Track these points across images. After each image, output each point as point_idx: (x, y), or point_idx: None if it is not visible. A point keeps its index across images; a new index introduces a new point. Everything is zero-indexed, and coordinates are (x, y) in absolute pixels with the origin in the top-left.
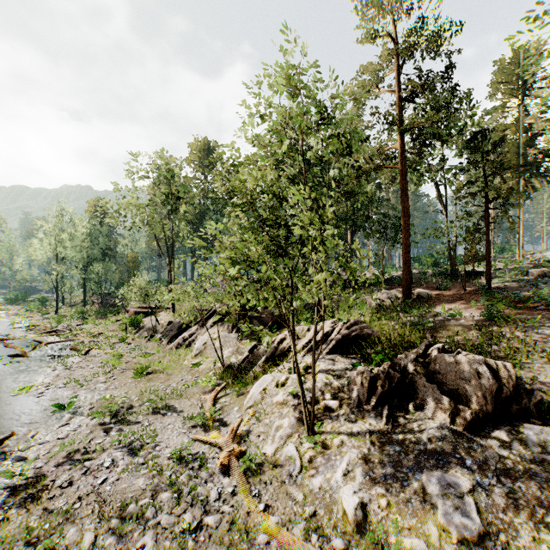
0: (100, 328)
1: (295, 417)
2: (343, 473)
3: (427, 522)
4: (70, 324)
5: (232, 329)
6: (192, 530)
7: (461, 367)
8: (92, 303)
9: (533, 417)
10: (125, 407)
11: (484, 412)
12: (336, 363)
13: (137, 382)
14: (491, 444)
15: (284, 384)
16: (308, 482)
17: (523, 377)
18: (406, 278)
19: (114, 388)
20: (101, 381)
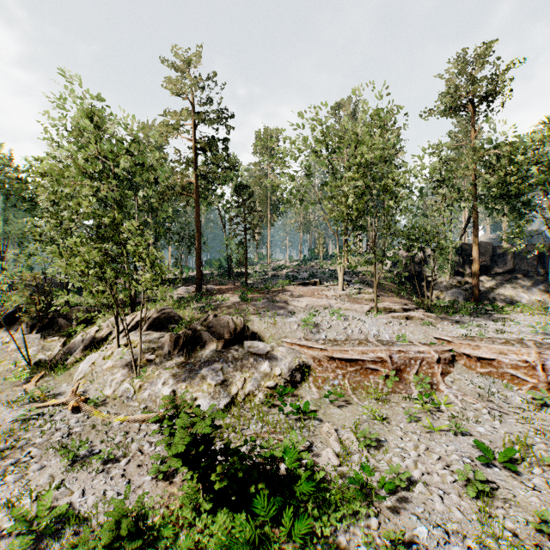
0: None
1: (125, 370)
2: (162, 384)
3: (203, 385)
4: None
5: (31, 330)
6: (65, 437)
7: (222, 321)
8: None
9: (249, 339)
10: None
11: (230, 339)
12: (151, 335)
13: None
14: (232, 351)
15: (110, 357)
16: (140, 396)
17: (250, 325)
18: (199, 277)
19: None
20: None
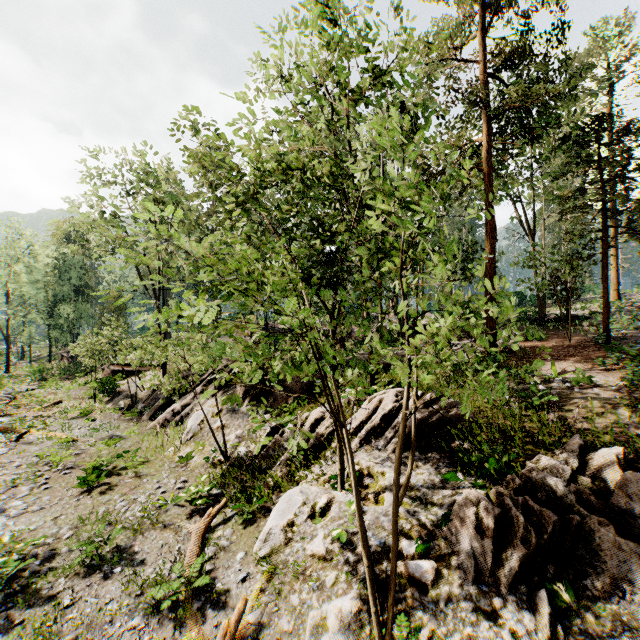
0: (60, 394)
1: (351, 602)
2: None
3: None
4: (20, 388)
5: (243, 399)
6: None
7: None
8: (61, 358)
9: None
10: (41, 557)
11: None
12: (413, 470)
13: (81, 495)
14: None
15: (324, 512)
16: None
17: None
18: (491, 324)
19: (38, 510)
20: (22, 494)
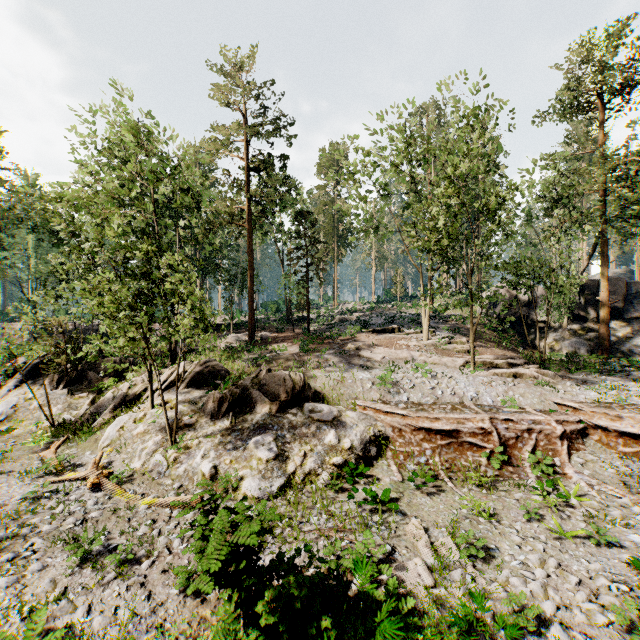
0: None
1: (159, 437)
2: (201, 456)
3: (252, 460)
4: None
5: (57, 385)
6: (78, 525)
7: (277, 378)
8: None
9: (311, 400)
10: None
11: (286, 401)
12: (192, 394)
13: None
14: (288, 416)
15: (142, 419)
16: (175, 472)
17: (312, 382)
18: (251, 322)
19: None
20: None
